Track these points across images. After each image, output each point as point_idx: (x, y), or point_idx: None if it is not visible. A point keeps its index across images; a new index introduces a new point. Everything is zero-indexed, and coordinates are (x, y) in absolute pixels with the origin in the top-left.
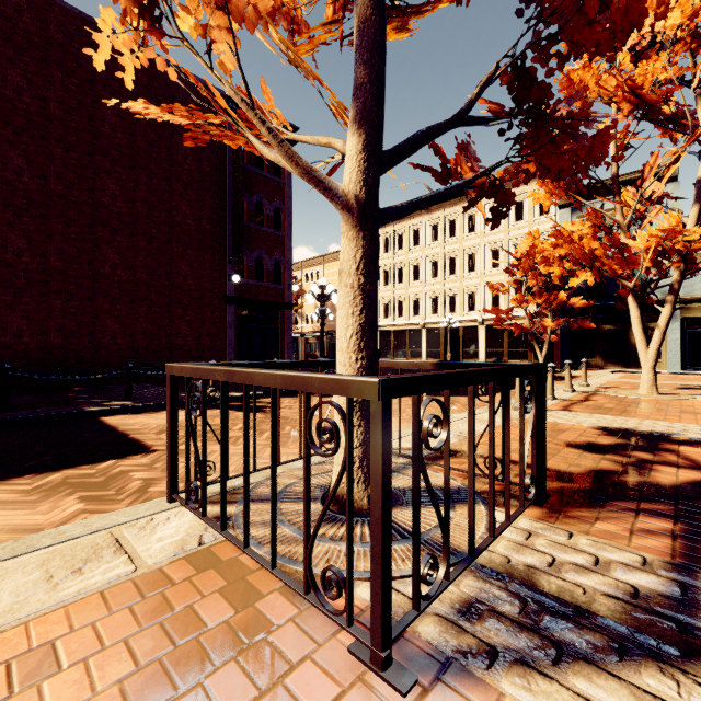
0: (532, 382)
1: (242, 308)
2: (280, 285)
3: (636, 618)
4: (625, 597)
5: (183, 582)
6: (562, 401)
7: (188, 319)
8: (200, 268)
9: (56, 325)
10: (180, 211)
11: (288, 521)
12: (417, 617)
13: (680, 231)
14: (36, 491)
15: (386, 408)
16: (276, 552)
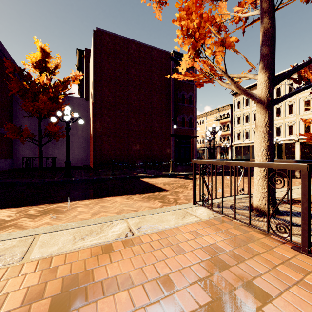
0: None
1: (176, 138)
2: (192, 128)
3: None
4: None
5: (217, 225)
6: None
7: (157, 143)
8: (161, 123)
9: (117, 147)
10: (154, 102)
11: (241, 214)
12: None
13: None
14: (144, 198)
15: (309, 173)
16: (251, 219)
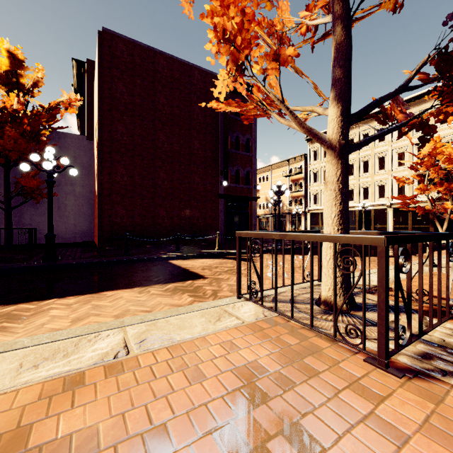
0: None
1: (228, 201)
2: (249, 186)
3: None
4: None
5: (266, 329)
6: None
7: (199, 208)
8: (205, 179)
9: (137, 213)
10: (195, 147)
11: (304, 311)
12: (398, 352)
13: None
14: (167, 291)
15: (387, 249)
16: (313, 319)
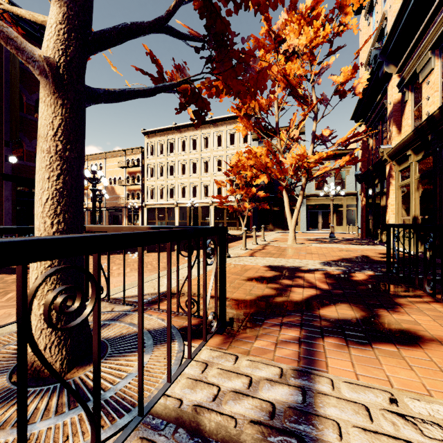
0: (215, 241)
1: (21, 185)
2: None
3: (271, 442)
4: (266, 419)
5: None
6: (250, 250)
7: None
8: None
9: None
10: None
11: None
12: None
13: (305, 156)
14: None
15: None
16: None
